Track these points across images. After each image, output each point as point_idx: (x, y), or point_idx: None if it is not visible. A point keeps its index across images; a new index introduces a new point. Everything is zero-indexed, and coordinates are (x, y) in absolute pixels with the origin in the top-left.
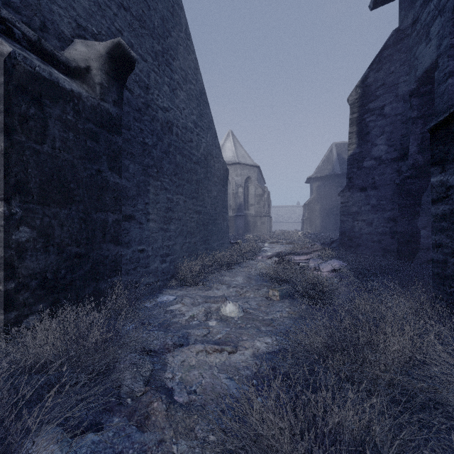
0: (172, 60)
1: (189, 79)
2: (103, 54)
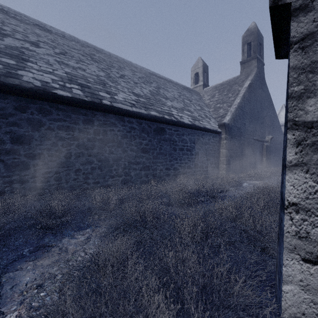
0: (274, 126)
1: (277, 126)
2: (270, 138)
